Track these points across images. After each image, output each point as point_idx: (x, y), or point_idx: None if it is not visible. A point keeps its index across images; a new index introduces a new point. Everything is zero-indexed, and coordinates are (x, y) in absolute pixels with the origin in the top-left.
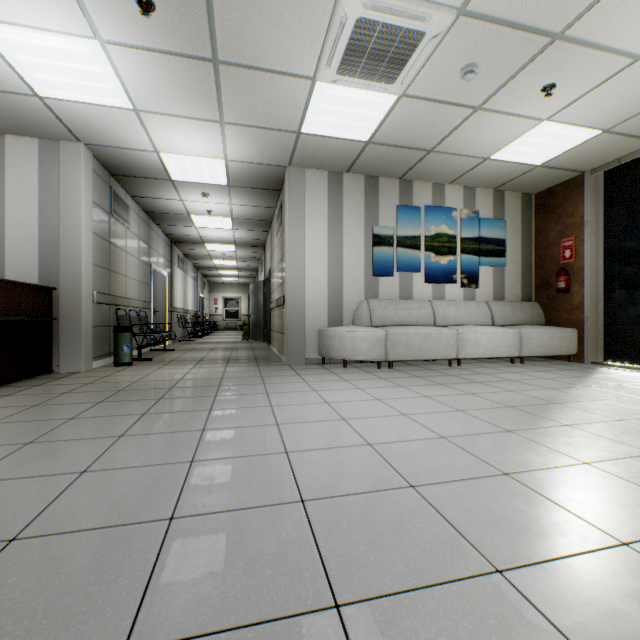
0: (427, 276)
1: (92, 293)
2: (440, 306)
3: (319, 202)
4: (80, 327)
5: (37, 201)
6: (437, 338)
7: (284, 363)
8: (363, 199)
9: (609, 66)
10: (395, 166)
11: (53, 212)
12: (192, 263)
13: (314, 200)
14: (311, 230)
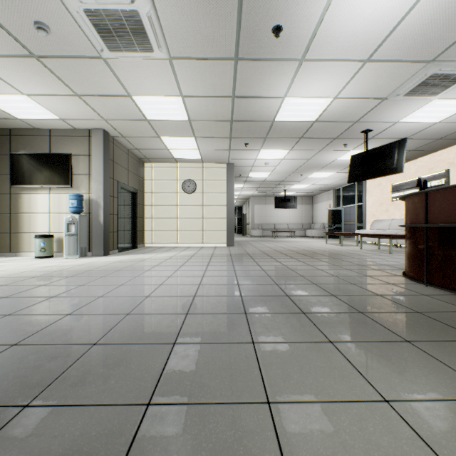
0: None
1: None
2: None
3: None
4: None
5: None
6: None
7: None
8: None
9: None
10: None
11: None
12: None
13: None
14: None
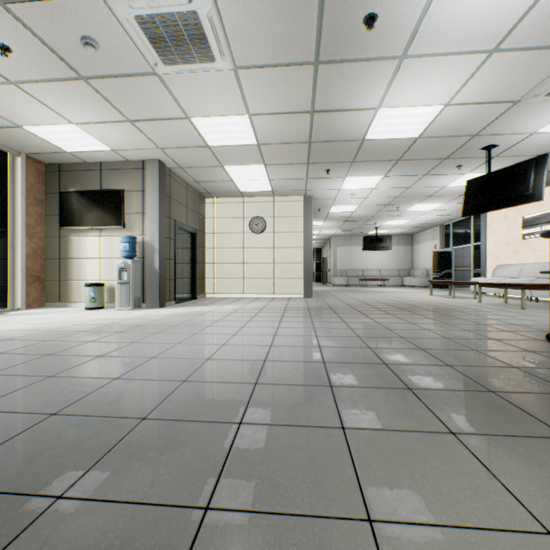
0: None
1: None
2: None
3: None
4: None
5: None
6: None
7: None
8: None
9: (14, 74)
10: None
11: None
12: None
13: None
14: None
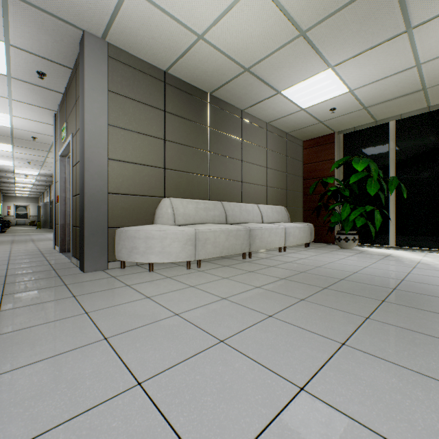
0: None
1: None
2: None
3: None
4: None
5: None
6: None
7: None
8: None
9: None
10: None
11: None
12: None
13: None
14: None
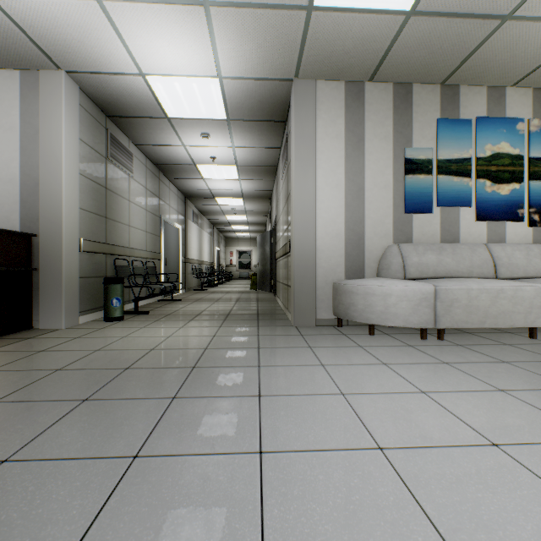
0: (480, 211)
1: (78, 240)
2: (502, 251)
3: (333, 122)
4: (60, 278)
5: (18, 139)
6: (514, 297)
7: (289, 323)
8: (391, 114)
9: None
10: (441, 60)
11: (34, 150)
12: (208, 219)
13: (327, 119)
14: (323, 157)
